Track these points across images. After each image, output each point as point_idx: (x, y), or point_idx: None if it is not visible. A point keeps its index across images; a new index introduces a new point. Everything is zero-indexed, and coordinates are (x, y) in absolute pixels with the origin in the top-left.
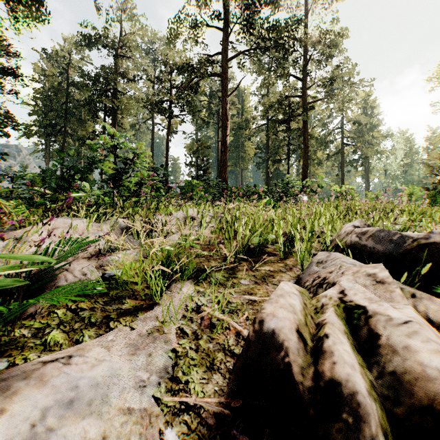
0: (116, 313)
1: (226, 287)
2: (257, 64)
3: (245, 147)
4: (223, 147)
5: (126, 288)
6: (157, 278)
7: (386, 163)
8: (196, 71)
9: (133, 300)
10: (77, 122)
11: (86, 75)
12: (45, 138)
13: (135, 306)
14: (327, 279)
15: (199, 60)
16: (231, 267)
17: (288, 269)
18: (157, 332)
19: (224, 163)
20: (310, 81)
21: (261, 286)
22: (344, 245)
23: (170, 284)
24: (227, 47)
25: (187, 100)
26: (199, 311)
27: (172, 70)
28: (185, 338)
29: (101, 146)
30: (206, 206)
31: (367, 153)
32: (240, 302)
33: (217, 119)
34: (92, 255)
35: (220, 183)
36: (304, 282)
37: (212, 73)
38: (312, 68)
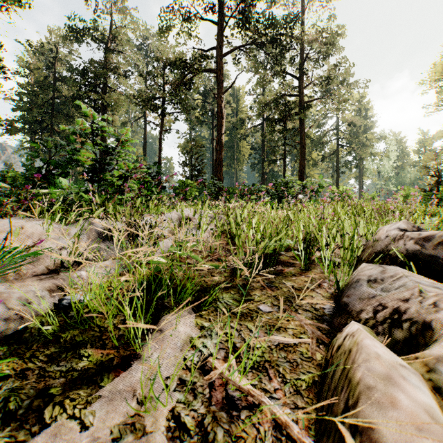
0: (63, 382)
1: (241, 317)
2: (253, 61)
3: (240, 147)
4: (219, 146)
5: (91, 325)
6: (138, 308)
7: (379, 165)
8: (191, 67)
9: (99, 350)
10: (64, 118)
11: (74, 69)
12: (30, 135)
13: (99, 362)
14: (403, 312)
15: (194, 54)
16: (242, 284)
17: (316, 285)
18: (131, 432)
19: (219, 162)
20: (306, 80)
21: (290, 314)
22: (395, 255)
23: (159, 316)
24: (222, 42)
25: (181, 96)
26: (206, 367)
27: (165, 66)
28: (184, 441)
29: (76, 131)
30: (206, 204)
31: (362, 155)
32: (267, 346)
33: (212, 118)
34: (50, 270)
35: (216, 182)
36: (356, 311)
37: (206, 69)
38: (308, 67)
